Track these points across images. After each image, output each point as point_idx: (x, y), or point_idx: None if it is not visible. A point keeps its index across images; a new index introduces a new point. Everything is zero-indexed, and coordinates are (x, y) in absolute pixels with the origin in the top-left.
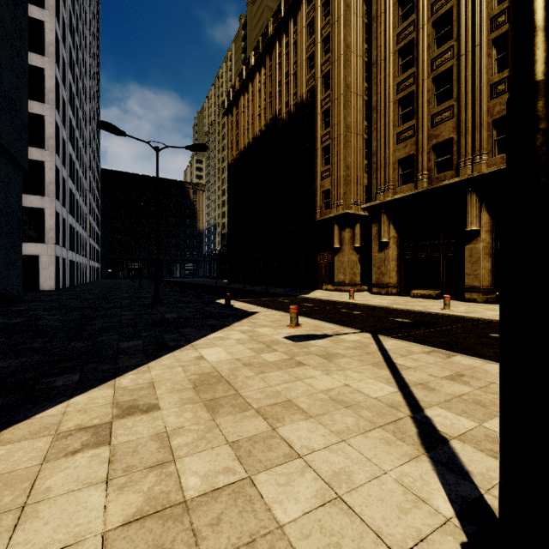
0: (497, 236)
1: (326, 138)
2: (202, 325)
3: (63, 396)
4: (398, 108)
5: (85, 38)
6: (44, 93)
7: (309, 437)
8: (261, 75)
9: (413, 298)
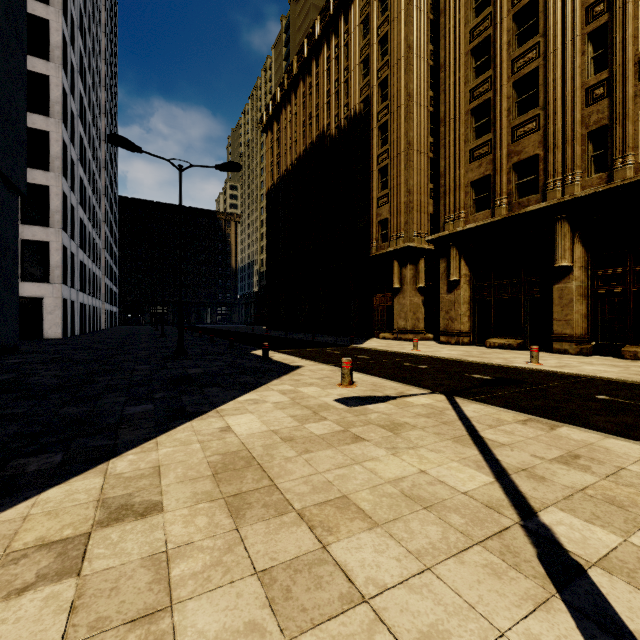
0: (594, 273)
1: (383, 157)
2: (232, 383)
3: (32, 489)
4: (471, 120)
5: (99, 42)
6: (48, 104)
7: (376, 563)
8: (306, 85)
9: (489, 349)
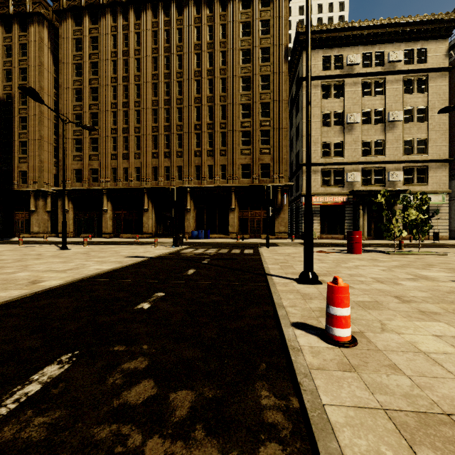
0: (114, 212)
1: (23, 136)
2: None
3: None
4: (74, 143)
5: None
6: None
7: (41, 250)
8: None
9: (81, 238)
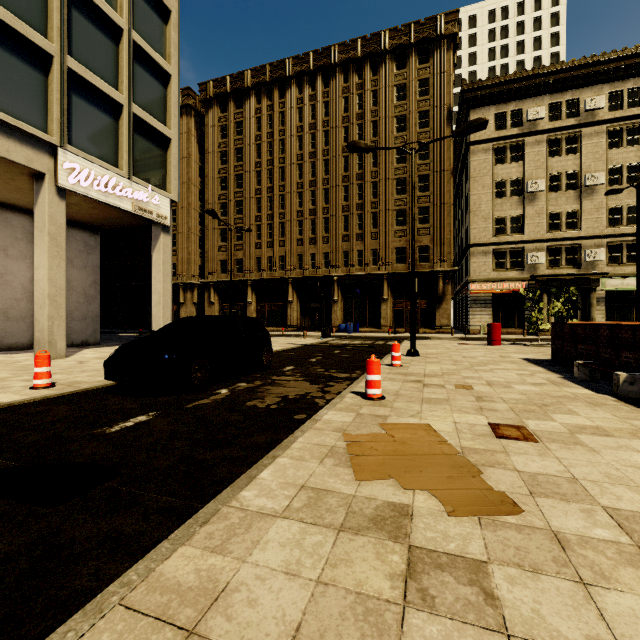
0: (258, 304)
1: (173, 229)
2: None
3: None
4: (219, 233)
5: None
6: None
7: None
8: None
9: None
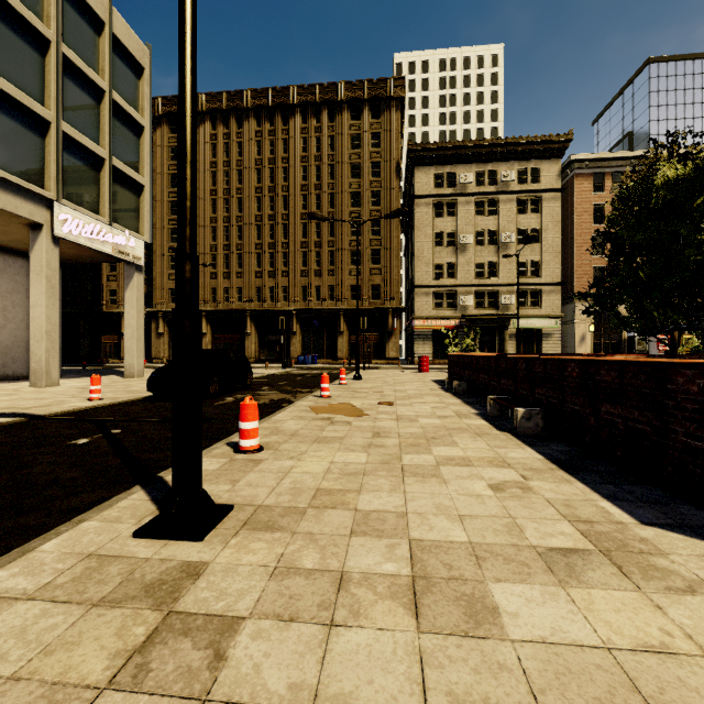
0: (214, 336)
1: None
2: (107, 370)
3: None
4: (169, 260)
5: None
6: None
7: None
8: None
9: None
